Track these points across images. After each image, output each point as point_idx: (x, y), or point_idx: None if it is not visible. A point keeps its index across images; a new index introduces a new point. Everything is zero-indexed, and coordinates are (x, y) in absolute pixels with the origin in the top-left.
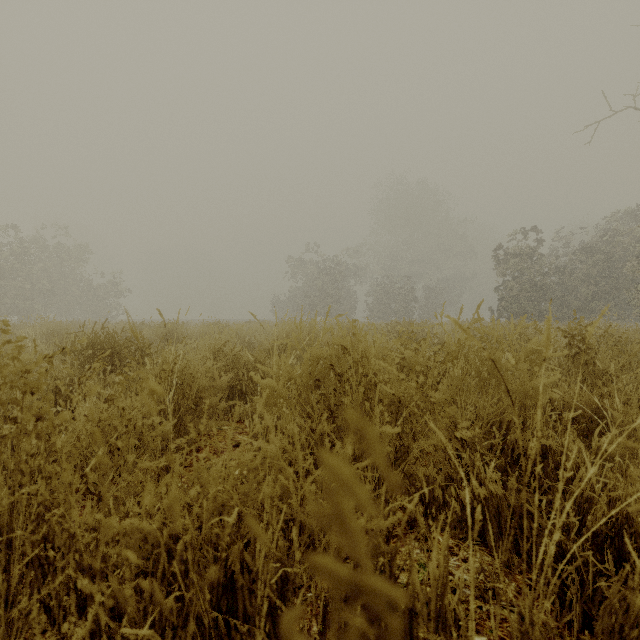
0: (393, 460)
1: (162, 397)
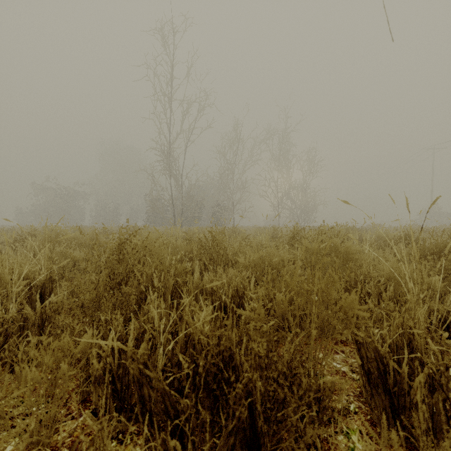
0: None
1: None
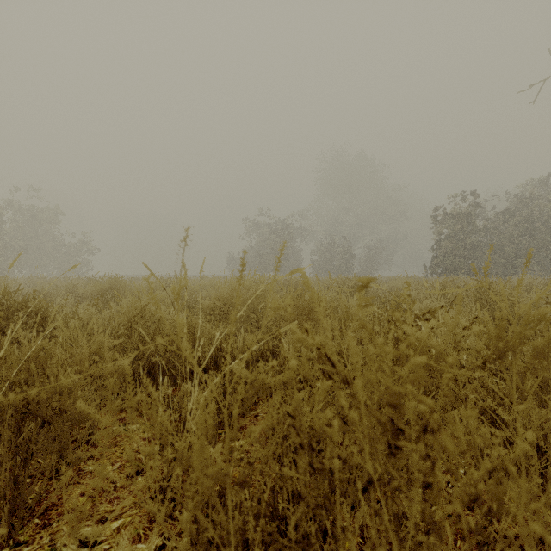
0: None
1: None
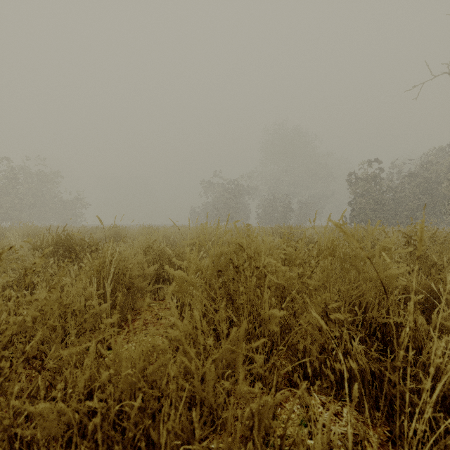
0: (279, 334)
1: (101, 283)
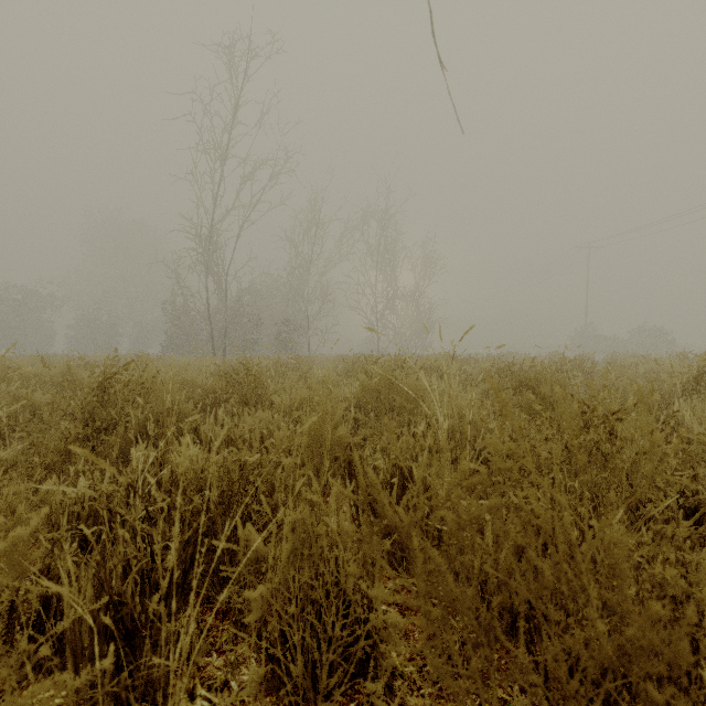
0: None
1: None
